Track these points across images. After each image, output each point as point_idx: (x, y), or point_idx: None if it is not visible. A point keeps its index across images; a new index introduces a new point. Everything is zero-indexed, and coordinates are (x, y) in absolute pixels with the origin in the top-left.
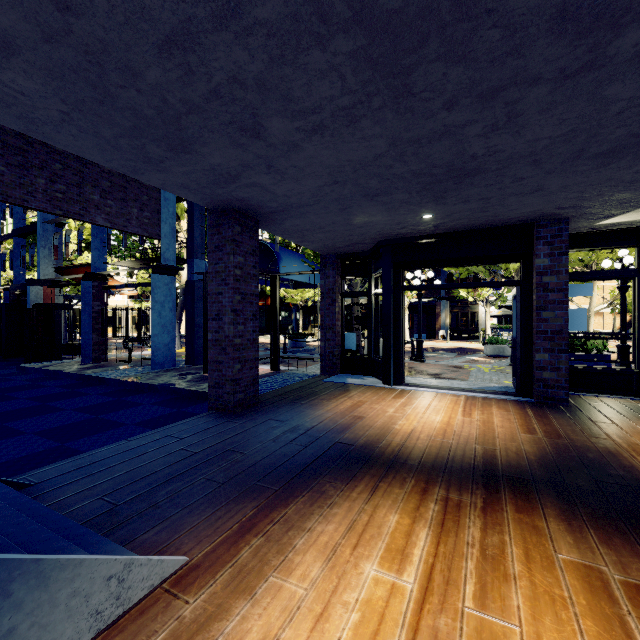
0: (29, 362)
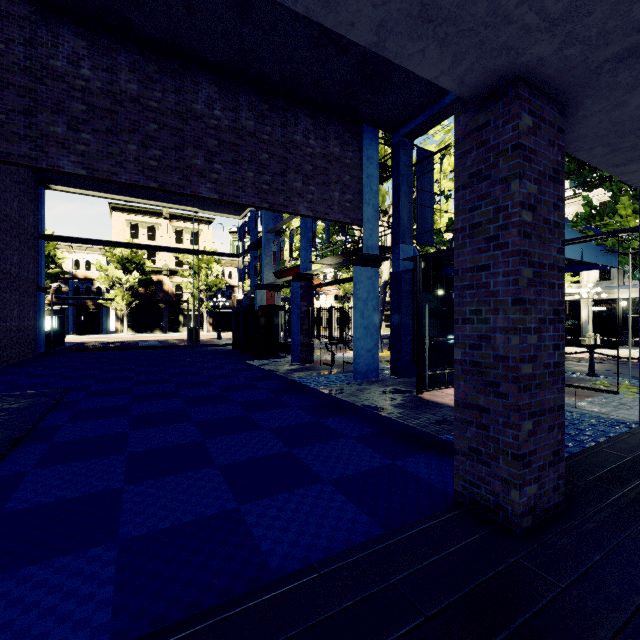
0: (255, 358)
